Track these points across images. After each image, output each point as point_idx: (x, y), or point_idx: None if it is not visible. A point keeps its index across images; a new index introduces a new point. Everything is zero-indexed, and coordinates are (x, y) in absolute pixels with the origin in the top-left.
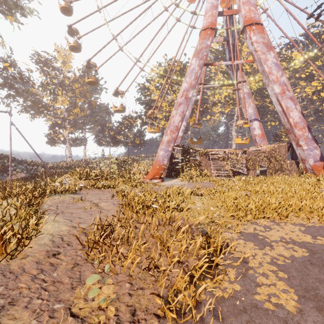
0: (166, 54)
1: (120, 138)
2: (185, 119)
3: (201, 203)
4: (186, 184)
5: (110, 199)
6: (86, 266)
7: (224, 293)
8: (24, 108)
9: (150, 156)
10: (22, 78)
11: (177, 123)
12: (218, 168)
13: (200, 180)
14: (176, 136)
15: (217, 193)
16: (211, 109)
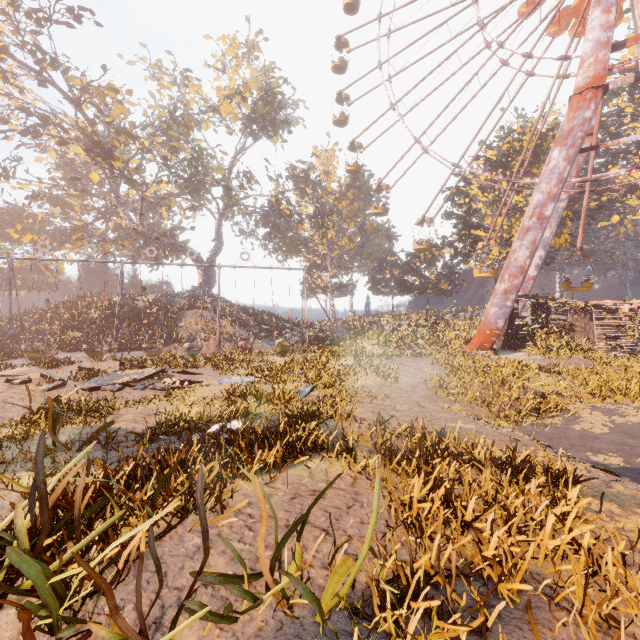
0: (502, 127)
1: (413, 281)
2: (542, 245)
3: (550, 379)
4: (536, 359)
5: (429, 366)
6: (437, 398)
7: (543, 420)
8: (279, 247)
9: (467, 311)
10: (290, 214)
11: (522, 262)
12: (613, 336)
13: (564, 355)
14: (520, 282)
15: (592, 374)
16: (621, 202)
